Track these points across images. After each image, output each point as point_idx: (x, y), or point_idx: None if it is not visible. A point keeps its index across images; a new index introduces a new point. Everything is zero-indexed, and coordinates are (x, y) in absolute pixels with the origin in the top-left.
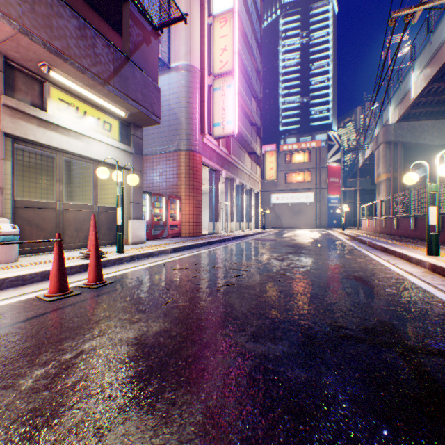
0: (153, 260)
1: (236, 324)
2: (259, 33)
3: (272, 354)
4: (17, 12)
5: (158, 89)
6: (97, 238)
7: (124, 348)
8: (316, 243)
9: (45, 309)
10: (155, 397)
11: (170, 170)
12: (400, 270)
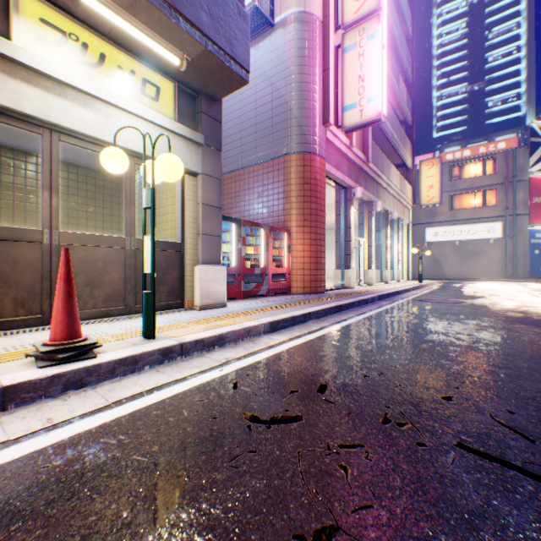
0: (217, 358)
1: None
2: None
3: None
4: None
5: (243, 15)
6: None
7: None
8: None
9: None
10: None
11: (272, 188)
12: None
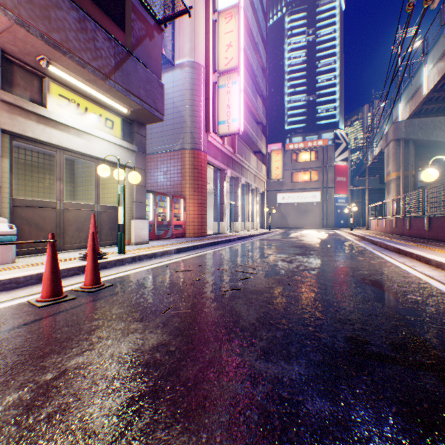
0: (155, 261)
1: (243, 337)
2: (264, 30)
3: (286, 378)
4: (13, 2)
5: (161, 85)
6: (95, 239)
7: (114, 366)
8: (325, 243)
9: (34, 316)
10: (144, 437)
11: (174, 169)
12: (420, 274)
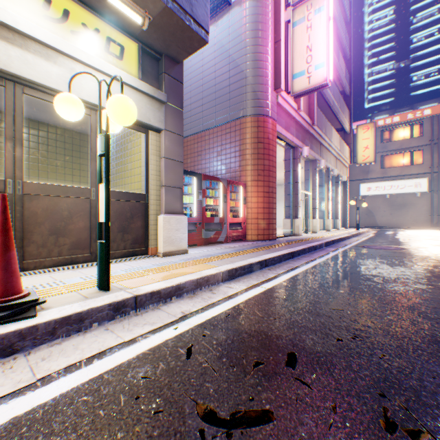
0: (173, 311)
1: None
2: None
3: None
4: None
5: None
6: None
7: None
8: None
9: None
10: None
11: (230, 147)
12: None
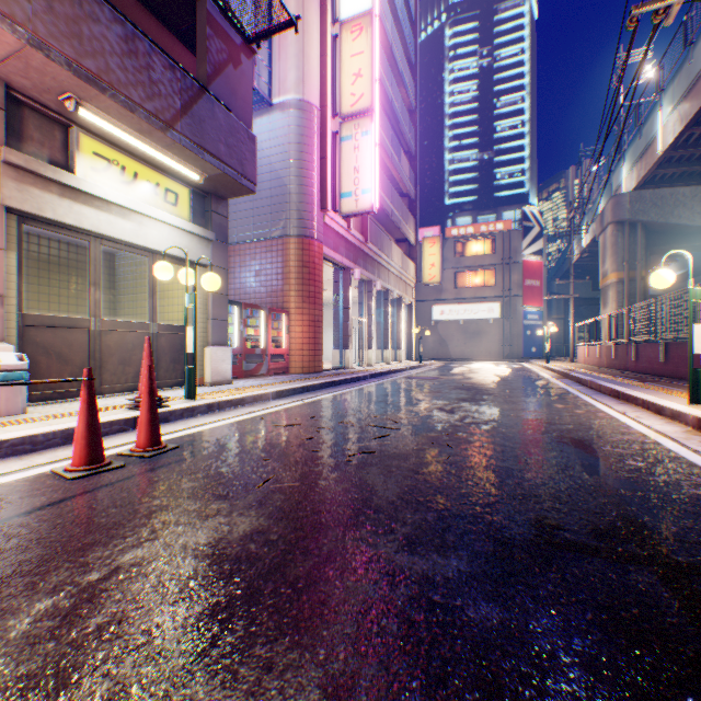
0: (243, 411)
1: (377, 520)
2: (412, 50)
3: (440, 576)
4: (25, 11)
5: (252, 137)
6: (152, 376)
7: (190, 562)
8: (505, 383)
9: (64, 492)
10: (238, 655)
11: (271, 268)
12: (647, 429)
